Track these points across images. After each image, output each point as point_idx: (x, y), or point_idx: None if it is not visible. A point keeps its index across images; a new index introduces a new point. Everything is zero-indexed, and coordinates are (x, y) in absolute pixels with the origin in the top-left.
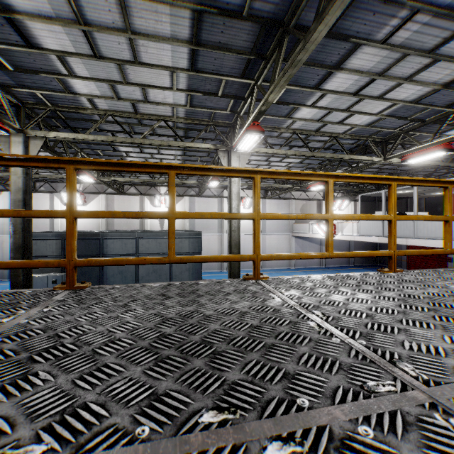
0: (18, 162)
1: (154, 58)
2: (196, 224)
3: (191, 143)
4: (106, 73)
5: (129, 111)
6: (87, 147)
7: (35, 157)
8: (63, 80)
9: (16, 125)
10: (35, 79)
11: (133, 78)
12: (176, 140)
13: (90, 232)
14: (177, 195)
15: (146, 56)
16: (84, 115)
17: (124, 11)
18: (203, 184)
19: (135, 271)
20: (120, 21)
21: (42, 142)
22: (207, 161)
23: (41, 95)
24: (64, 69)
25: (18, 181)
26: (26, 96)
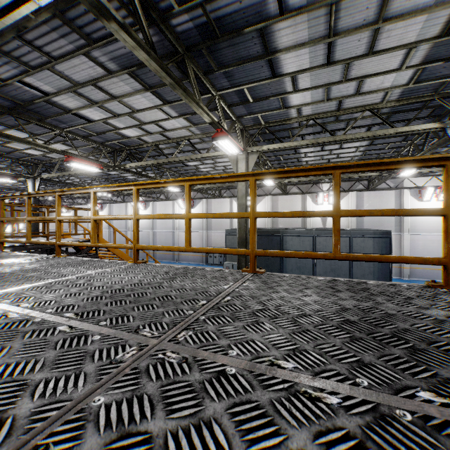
0: (395, 165)
1: (393, 41)
2: (364, 222)
3: (404, 127)
4: (328, 77)
5: (331, 110)
6: (272, 155)
7: (415, 158)
8: (284, 98)
9: (242, 146)
10: (262, 104)
11: (354, 73)
12: (369, 130)
13: (272, 229)
14: (341, 191)
15: (384, 42)
16: (285, 126)
17: (387, 0)
18: (386, 174)
19: (312, 268)
20: (374, 14)
21: (256, 155)
22: (398, 147)
23: (260, 117)
24: (289, 88)
25: (242, 189)
26: (248, 121)
